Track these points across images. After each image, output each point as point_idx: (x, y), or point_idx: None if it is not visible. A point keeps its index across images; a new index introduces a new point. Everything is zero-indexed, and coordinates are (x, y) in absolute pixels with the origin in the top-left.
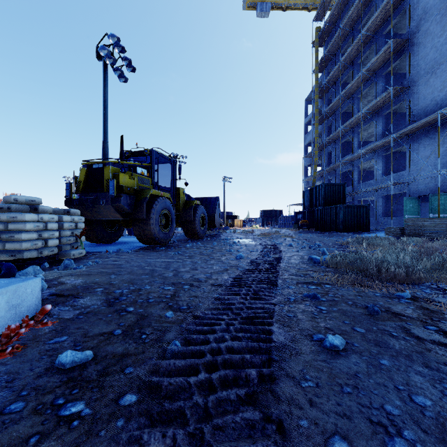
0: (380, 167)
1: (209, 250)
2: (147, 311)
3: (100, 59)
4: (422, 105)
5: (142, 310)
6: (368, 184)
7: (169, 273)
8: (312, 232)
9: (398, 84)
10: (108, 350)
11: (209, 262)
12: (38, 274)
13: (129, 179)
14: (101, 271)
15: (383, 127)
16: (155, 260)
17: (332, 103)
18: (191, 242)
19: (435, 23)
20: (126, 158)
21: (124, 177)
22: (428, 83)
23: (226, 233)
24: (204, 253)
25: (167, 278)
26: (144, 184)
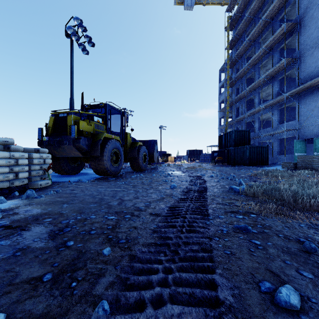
0: (276, 118)
1: (149, 180)
2: (86, 245)
3: (68, 37)
4: (308, 72)
5: (81, 244)
6: (266, 131)
7: (114, 201)
8: (225, 166)
9: (289, 56)
10: (26, 310)
11: (149, 191)
12: (1, 203)
13: (87, 125)
14: (57, 200)
15: (278, 88)
16: (105, 189)
17: (240, 71)
18: (135, 173)
19: (318, 10)
20: (86, 110)
21: (83, 123)
22: (312, 55)
23: (162, 167)
24: (145, 183)
25: (112, 206)
26: (99, 129)
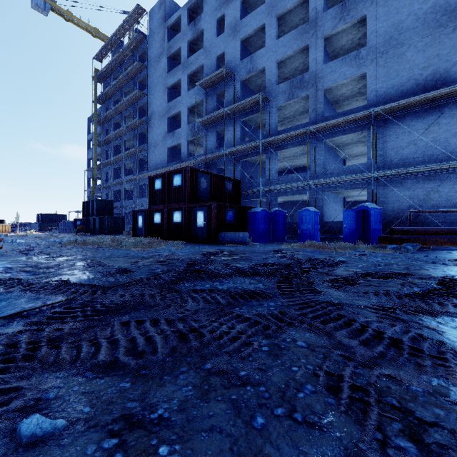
0: (136, 193)
1: None
2: None
3: None
4: (152, 163)
5: None
6: (130, 202)
7: None
8: (87, 236)
9: (143, 144)
10: None
11: (4, 246)
12: None
13: None
14: None
15: (137, 167)
16: None
17: (107, 136)
18: None
19: (156, 121)
20: None
21: None
22: (154, 152)
23: None
24: None
25: None
26: None
